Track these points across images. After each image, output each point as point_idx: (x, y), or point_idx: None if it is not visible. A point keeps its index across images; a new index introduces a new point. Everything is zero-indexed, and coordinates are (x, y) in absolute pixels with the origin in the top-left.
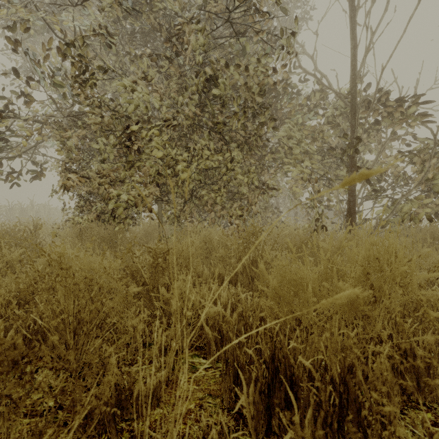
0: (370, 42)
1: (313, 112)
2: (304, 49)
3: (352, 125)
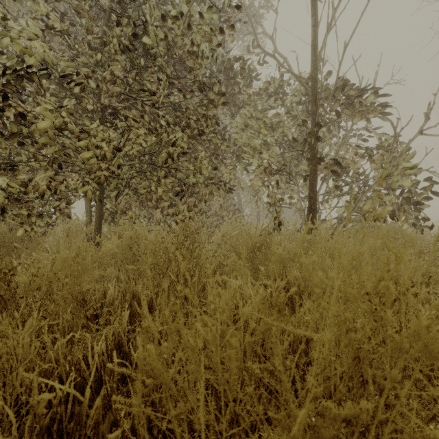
0: (331, 20)
1: (272, 99)
2: (264, 29)
3: (313, 113)
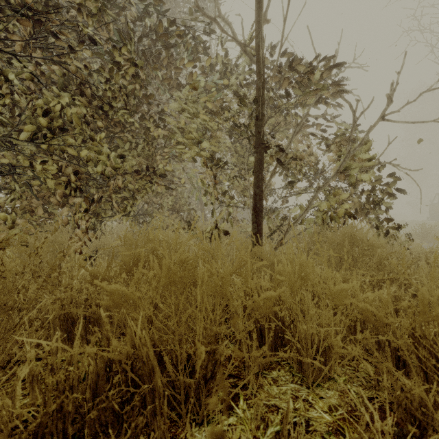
0: None
1: (217, 76)
2: None
3: (258, 88)
